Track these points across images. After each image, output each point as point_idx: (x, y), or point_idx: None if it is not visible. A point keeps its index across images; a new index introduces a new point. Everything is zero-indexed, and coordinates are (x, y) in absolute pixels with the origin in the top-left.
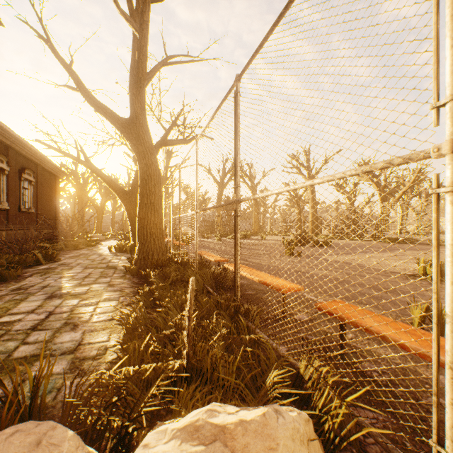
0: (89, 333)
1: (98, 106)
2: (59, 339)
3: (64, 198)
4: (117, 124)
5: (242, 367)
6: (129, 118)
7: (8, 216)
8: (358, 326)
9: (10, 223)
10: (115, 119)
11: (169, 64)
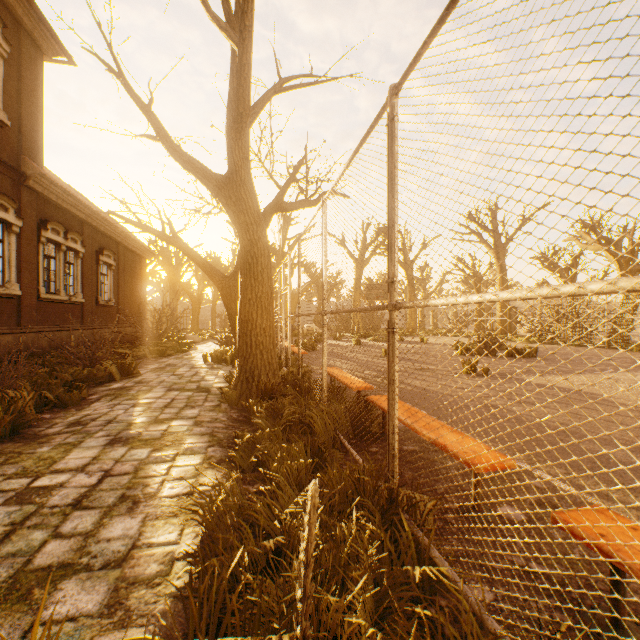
0: (152, 522)
1: (185, 160)
2: (106, 531)
3: (153, 284)
4: (210, 184)
5: None
6: (227, 174)
7: (83, 312)
8: None
9: (86, 320)
10: (206, 178)
11: (284, 89)
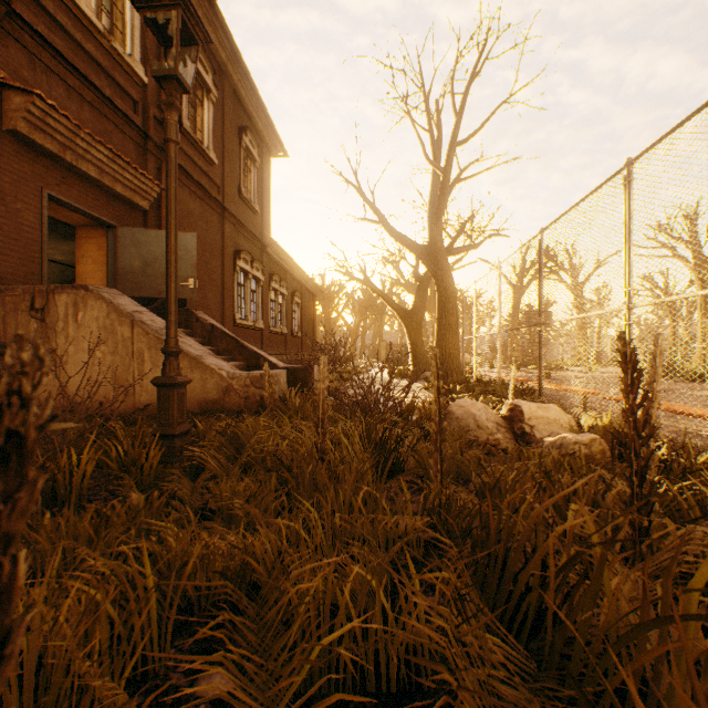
0: None
1: (399, 238)
2: None
3: None
4: (416, 252)
5: None
6: (427, 245)
7: (286, 341)
8: None
9: (287, 347)
10: (414, 248)
11: (463, 180)
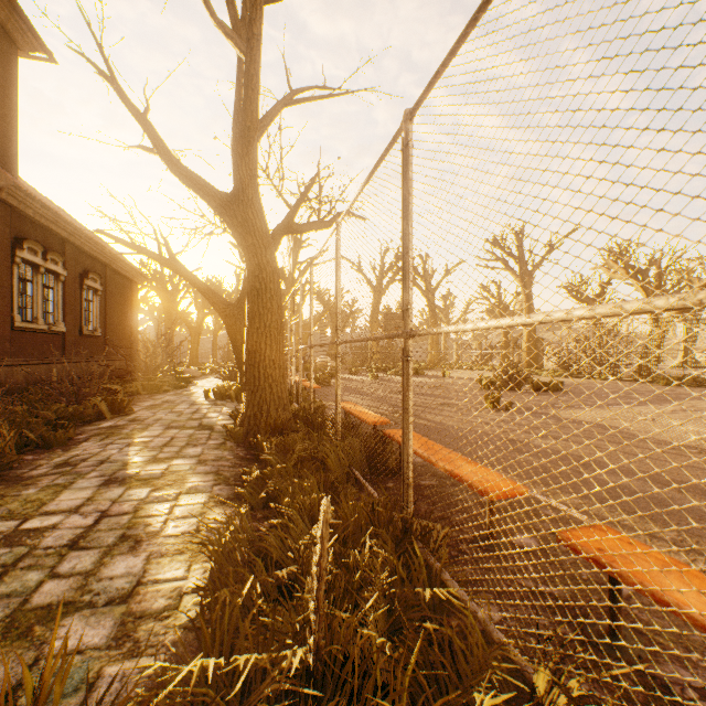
0: (157, 560)
1: (186, 175)
2: (107, 569)
3: (145, 313)
4: (214, 203)
5: (421, 676)
6: (233, 192)
7: (65, 343)
8: (657, 600)
9: (68, 352)
10: (210, 195)
11: (295, 102)
